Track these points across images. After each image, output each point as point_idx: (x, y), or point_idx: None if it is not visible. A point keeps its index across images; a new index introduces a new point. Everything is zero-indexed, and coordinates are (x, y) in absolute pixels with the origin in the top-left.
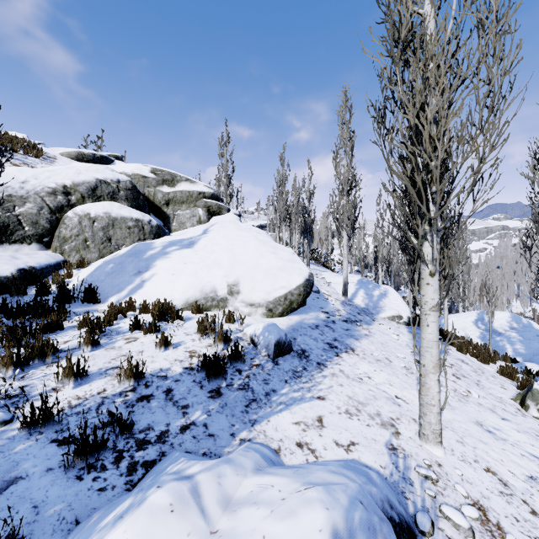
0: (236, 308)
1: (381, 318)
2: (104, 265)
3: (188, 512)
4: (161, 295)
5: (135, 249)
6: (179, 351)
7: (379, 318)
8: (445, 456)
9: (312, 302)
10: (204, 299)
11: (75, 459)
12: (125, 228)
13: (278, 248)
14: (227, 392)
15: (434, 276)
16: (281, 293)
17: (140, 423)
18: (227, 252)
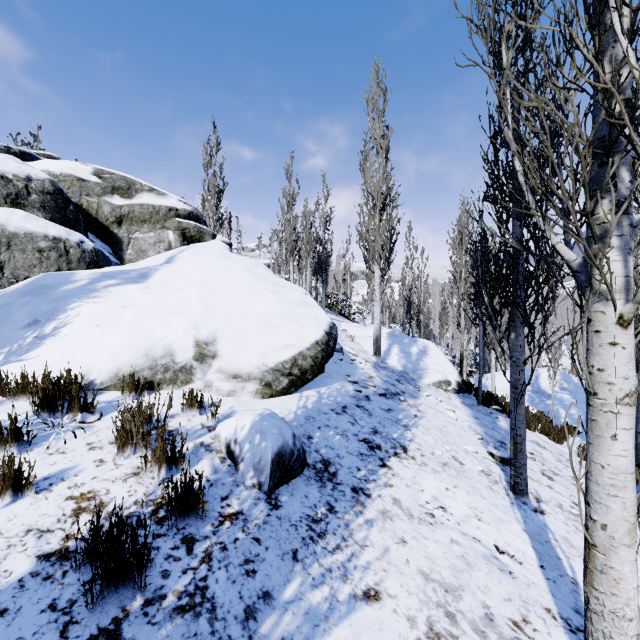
0: (208, 383)
1: (426, 386)
2: None
3: None
4: (67, 362)
5: (37, 283)
6: (51, 500)
7: (423, 386)
8: None
9: (332, 367)
10: (149, 369)
11: None
12: (33, 251)
13: (282, 285)
14: (140, 634)
15: (630, 327)
16: (287, 356)
17: None
18: (200, 289)
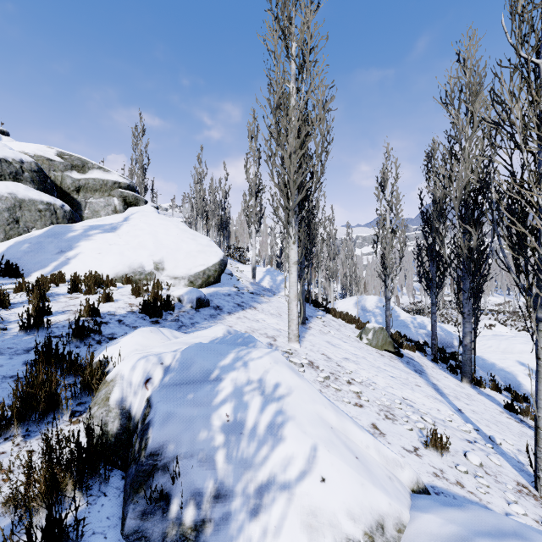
0: (162, 281)
1: (281, 295)
2: (17, 245)
3: (159, 334)
4: (89, 270)
5: (53, 231)
6: (120, 303)
7: (279, 295)
8: (300, 349)
9: (226, 281)
10: (132, 273)
11: (72, 339)
12: (35, 211)
13: (197, 235)
14: (164, 322)
15: (295, 244)
16: (201, 269)
17: (105, 332)
18: (151, 236)
